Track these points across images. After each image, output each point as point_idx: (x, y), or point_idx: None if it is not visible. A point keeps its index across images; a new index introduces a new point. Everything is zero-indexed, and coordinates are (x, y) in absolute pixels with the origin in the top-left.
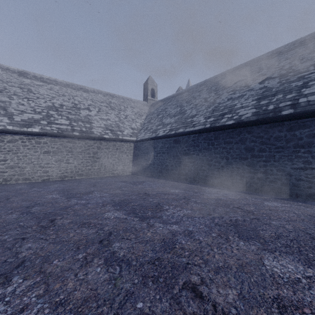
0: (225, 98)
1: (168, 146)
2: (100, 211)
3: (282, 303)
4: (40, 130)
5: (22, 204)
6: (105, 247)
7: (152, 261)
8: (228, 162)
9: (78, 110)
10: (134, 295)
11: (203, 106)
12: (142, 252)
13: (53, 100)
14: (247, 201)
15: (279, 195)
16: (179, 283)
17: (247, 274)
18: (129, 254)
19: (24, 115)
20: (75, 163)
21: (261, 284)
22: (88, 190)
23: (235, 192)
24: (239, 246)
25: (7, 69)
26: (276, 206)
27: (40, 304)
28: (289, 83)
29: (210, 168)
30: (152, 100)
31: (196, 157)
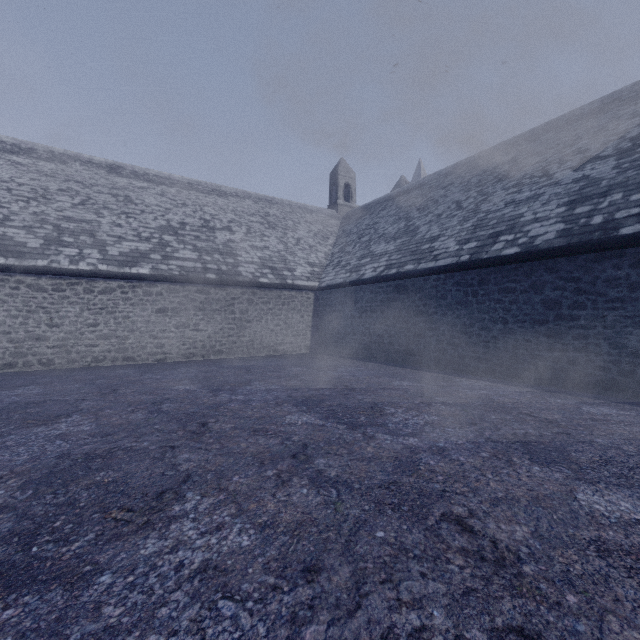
0: (499, 202)
1: (382, 298)
2: (276, 413)
3: (604, 547)
4: (151, 270)
5: (143, 399)
6: (303, 463)
7: (386, 485)
8: (507, 329)
9: (211, 232)
10: (368, 522)
11: (454, 217)
12: (365, 472)
13: (168, 215)
14: (547, 404)
15: (614, 394)
16: (435, 514)
17: (546, 509)
18: (345, 475)
19: (123, 244)
20: (208, 331)
21: (570, 522)
22: (241, 379)
23: (521, 387)
24: (532, 473)
25: (89, 162)
26: (607, 415)
27: (239, 524)
28: (637, 170)
29: (469, 340)
30: (346, 206)
31: (440, 320)
